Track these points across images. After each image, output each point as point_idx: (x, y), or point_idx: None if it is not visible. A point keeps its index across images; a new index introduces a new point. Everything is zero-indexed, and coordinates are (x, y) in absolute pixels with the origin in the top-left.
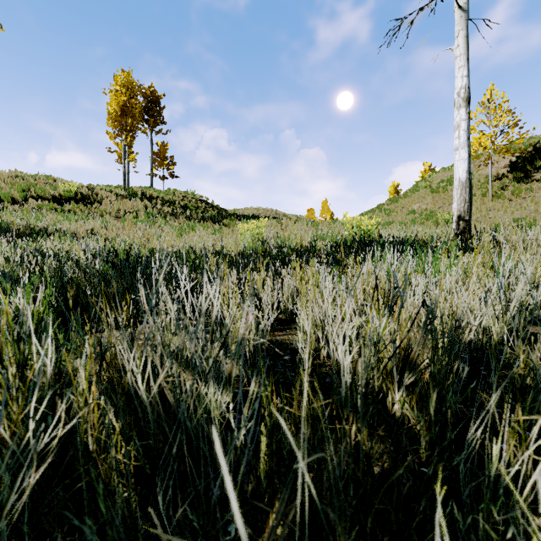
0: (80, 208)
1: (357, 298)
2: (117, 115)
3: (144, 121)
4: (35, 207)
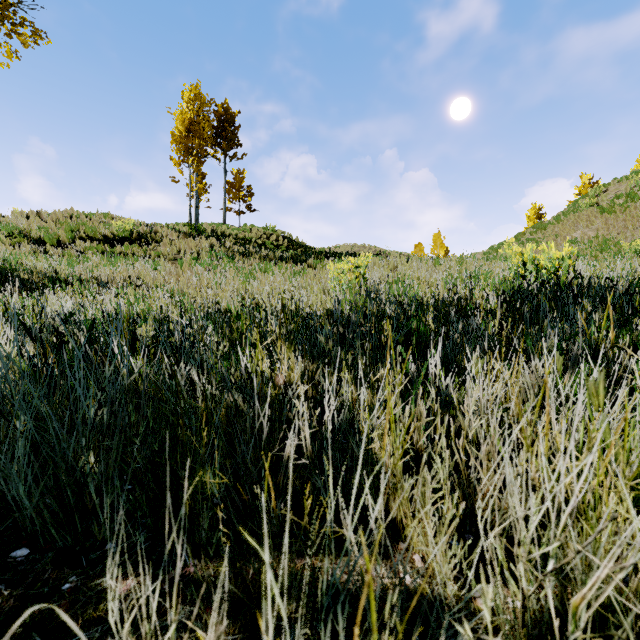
0: (133, 249)
1: None
2: (181, 136)
3: (216, 144)
4: (82, 250)
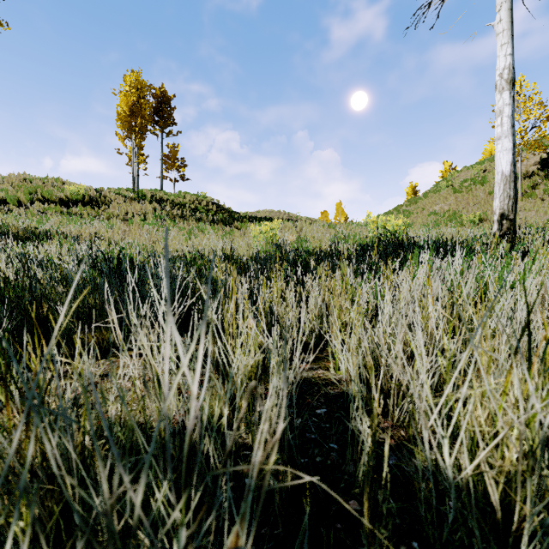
0: (87, 211)
1: (427, 327)
2: (126, 115)
3: (154, 122)
4: (41, 210)
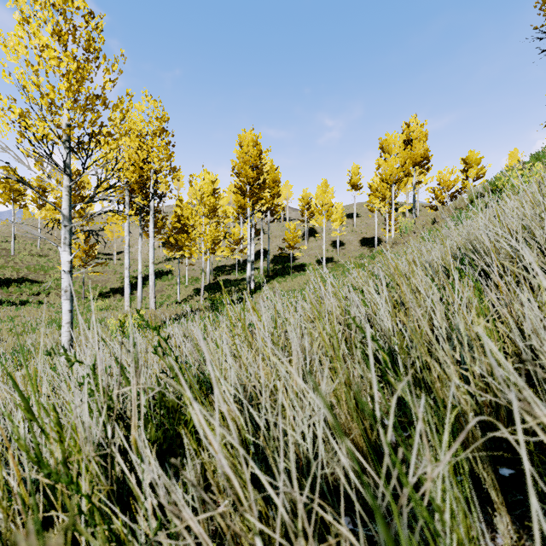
0: None
1: None
2: None
3: None
4: None
